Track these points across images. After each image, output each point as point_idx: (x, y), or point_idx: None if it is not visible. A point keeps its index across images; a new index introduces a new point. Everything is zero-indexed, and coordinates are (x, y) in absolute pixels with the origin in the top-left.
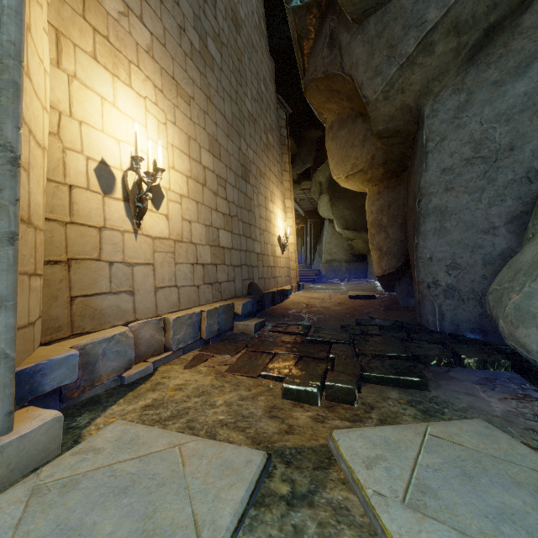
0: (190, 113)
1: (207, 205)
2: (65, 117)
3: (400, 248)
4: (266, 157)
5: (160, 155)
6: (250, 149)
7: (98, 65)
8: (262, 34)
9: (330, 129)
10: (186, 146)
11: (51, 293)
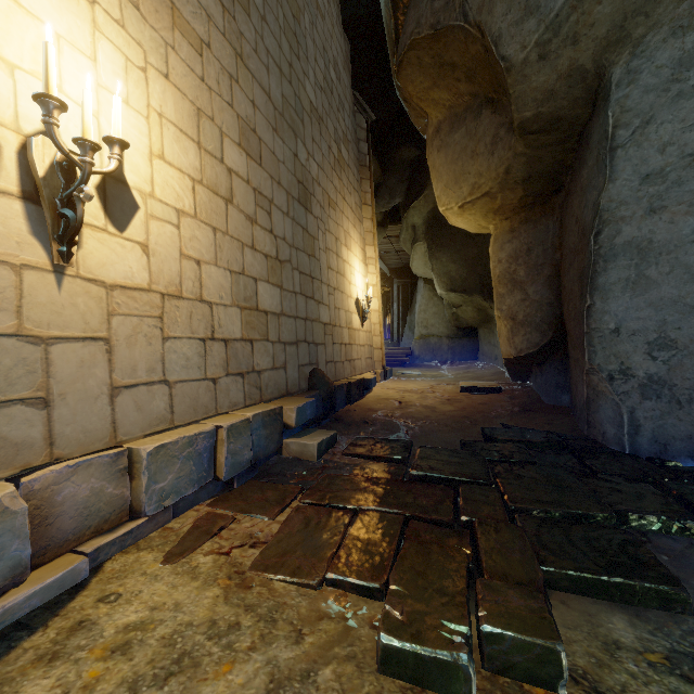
0: (201, 69)
1: (234, 237)
2: None
3: (547, 315)
4: (337, 179)
5: (116, 111)
6: (313, 160)
7: None
8: None
9: (436, 133)
10: (191, 125)
11: None
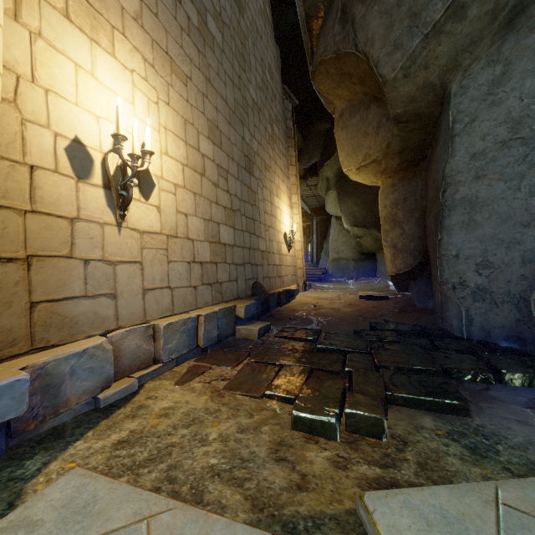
0: (186, 95)
1: (206, 197)
2: (25, 82)
3: (417, 245)
4: (271, 149)
5: (148, 135)
6: (255, 139)
7: (72, 25)
8: (267, 20)
9: (340, 117)
10: (181, 130)
11: (2, 299)
